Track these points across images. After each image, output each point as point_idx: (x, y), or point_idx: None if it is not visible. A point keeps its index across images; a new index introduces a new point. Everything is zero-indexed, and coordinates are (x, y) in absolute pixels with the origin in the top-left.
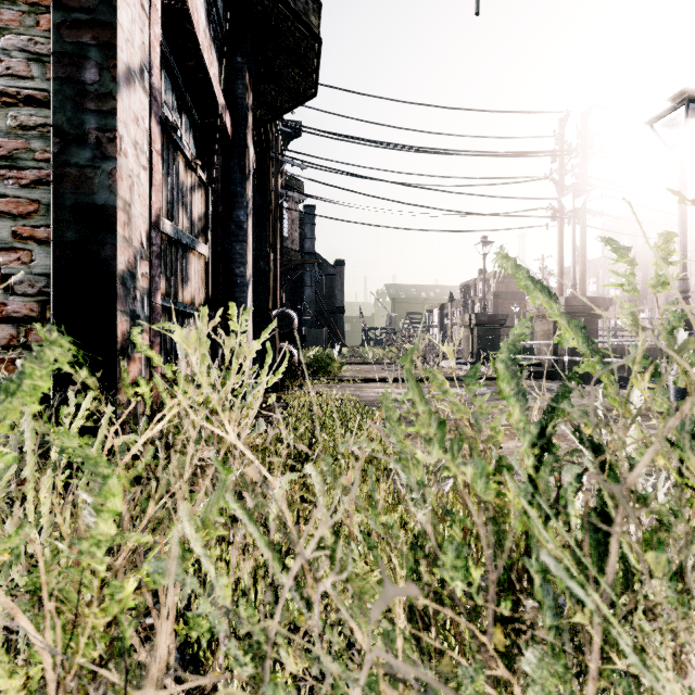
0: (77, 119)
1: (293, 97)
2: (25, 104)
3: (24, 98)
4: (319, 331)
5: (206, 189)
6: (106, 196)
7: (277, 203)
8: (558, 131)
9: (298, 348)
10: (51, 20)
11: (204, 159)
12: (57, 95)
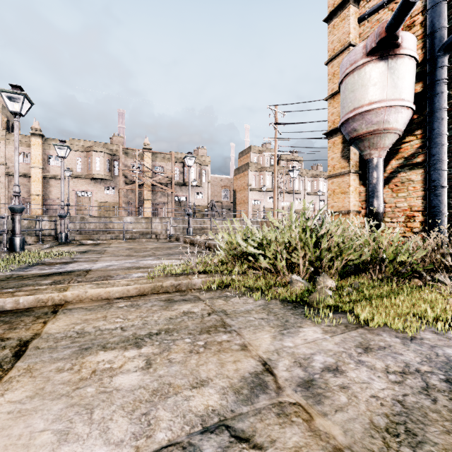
0: None
1: None
2: None
3: None
4: None
5: None
6: None
7: None
8: None
9: None
10: None
11: None
12: None
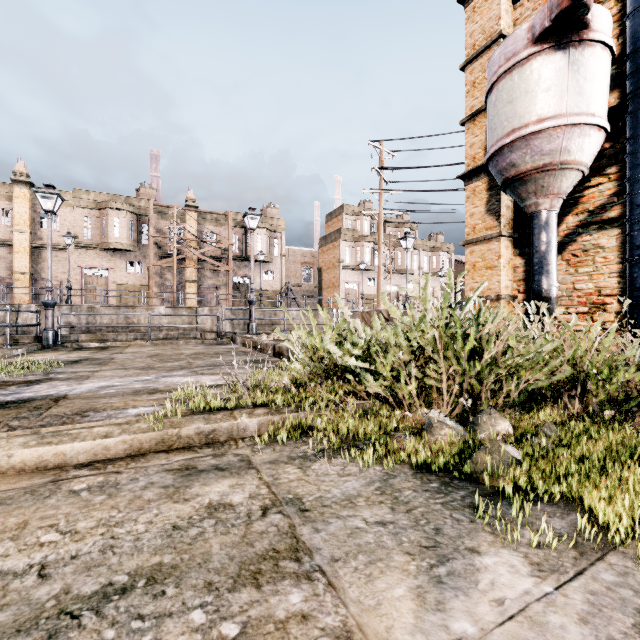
0: None
1: None
2: None
3: None
4: None
5: None
6: None
7: None
8: None
9: None
10: None
11: None
12: None
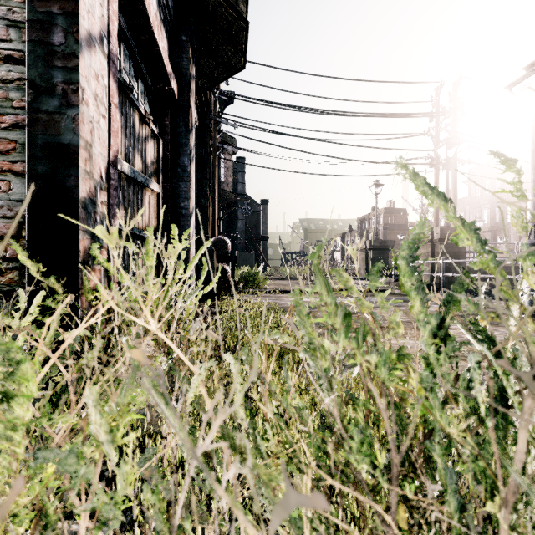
0: (47, 74)
1: (227, 69)
2: (5, 62)
3: (4, 57)
4: (248, 254)
5: (158, 140)
6: (71, 136)
7: (215, 154)
8: (435, 97)
9: (231, 266)
10: None
11: (156, 116)
12: (30, 54)
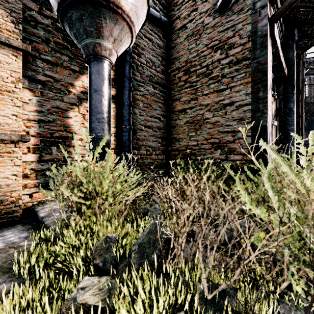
0: (257, 106)
1: None
2: (244, 106)
3: (244, 104)
4: None
5: (276, 100)
6: (265, 123)
7: (302, 84)
8: None
9: None
10: (251, 85)
11: (274, 88)
12: (252, 101)
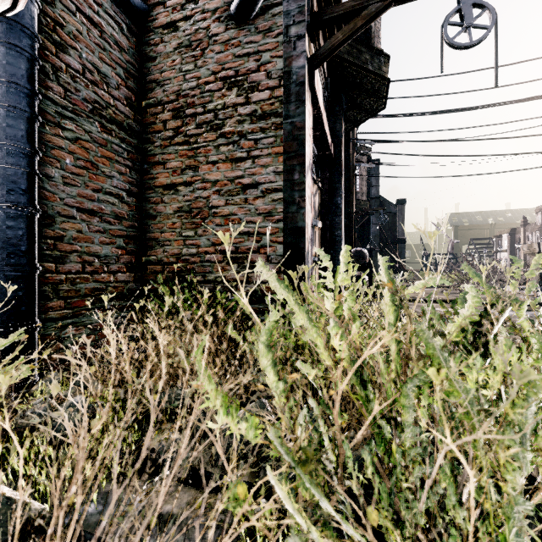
0: (291, 195)
1: (369, 113)
2: (274, 192)
3: (274, 189)
4: None
5: (320, 190)
6: (302, 223)
7: (353, 173)
8: None
9: (369, 275)
10: (283, 158)
11: (319, 172)
12: (284, 186)
